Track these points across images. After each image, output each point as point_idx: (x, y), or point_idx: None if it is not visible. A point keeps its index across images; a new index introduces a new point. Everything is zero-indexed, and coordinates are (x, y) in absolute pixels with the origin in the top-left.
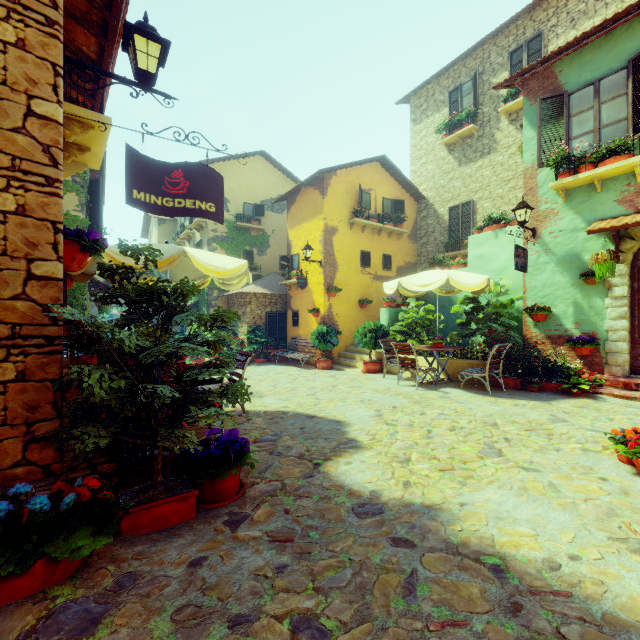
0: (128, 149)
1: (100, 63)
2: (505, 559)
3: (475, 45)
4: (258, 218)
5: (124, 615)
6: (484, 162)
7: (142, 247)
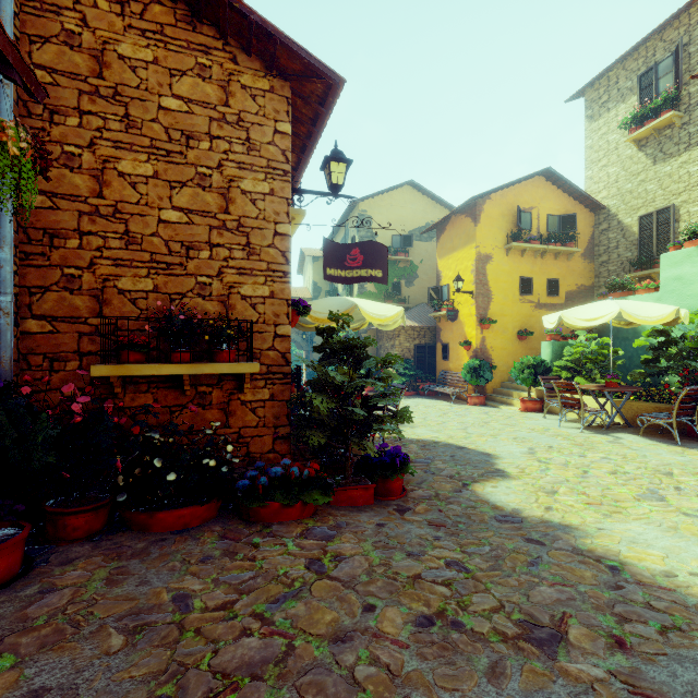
0: (324, 240)
1: (296, 168)
2: (624, 564)
3: (676, 13)
4: (406, 249)
5: (346, 538)
6: (691, 155)
7: (341, 315)
